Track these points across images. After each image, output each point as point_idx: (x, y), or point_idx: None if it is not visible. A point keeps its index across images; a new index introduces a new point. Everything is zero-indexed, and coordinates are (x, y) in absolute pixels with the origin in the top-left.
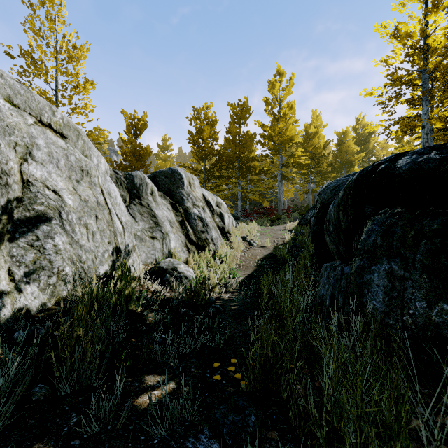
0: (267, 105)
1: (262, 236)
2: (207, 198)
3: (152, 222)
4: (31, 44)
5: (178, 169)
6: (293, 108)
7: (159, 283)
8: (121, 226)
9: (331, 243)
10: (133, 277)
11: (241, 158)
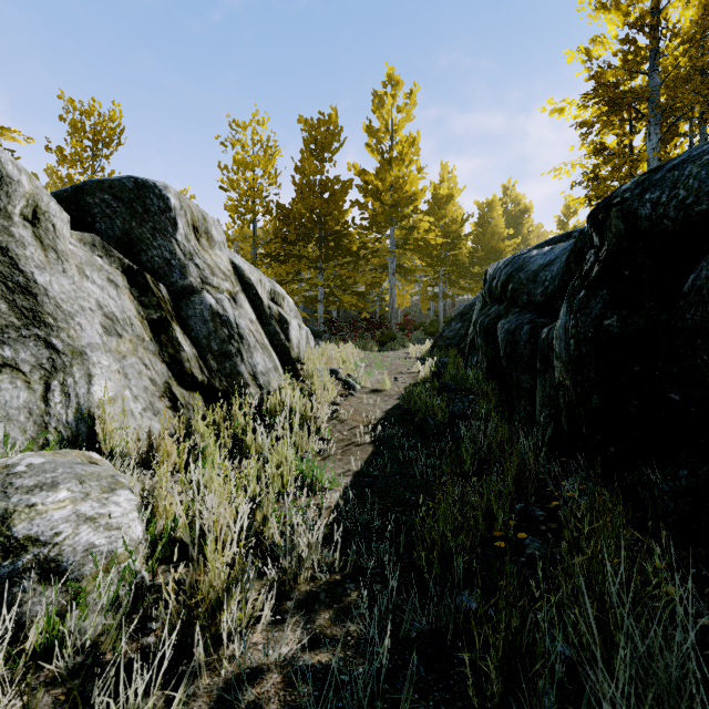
0: (371, 134)
1: (368, 370)
2: (245, 275)
3: (10, 308)
4: None
5: (159, 182)
6: (416, 144)
7: None
8: None
9: None
10: None
11: (324, 221)
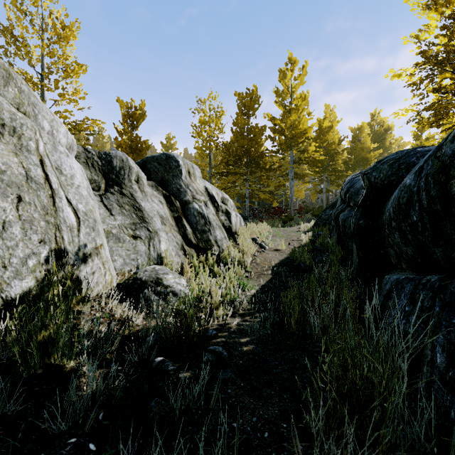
0: (278, 96)
1: (274, 238)
2: (210, 192)
3: (136, 216)
4: (10, 18)
5: (175, 154)
6: (306, 98)
7: (133, 304)
8: (74, 217)
9: (401, 243)
10: (85, 296)
11: (249, 152)
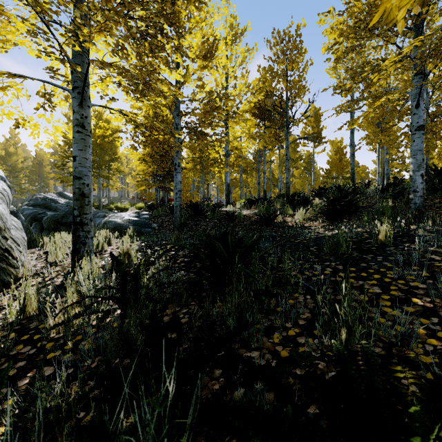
0: None
1: None
2: None
3: None
4: None
5: None
6: None
7: None
8: None
9: None
10: None
11: None
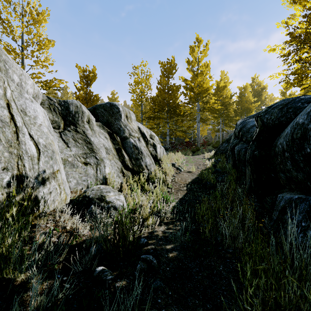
0: (189, 64)
1: (187, 163)
2: (142, 130)
3: (87, 148)
4: None
5: (116, 103)
6: (208, 66)
7: (82, 216)
8: (35, 149)
9: (292, 170)
10: (42, 212)
11: (169, 103)
